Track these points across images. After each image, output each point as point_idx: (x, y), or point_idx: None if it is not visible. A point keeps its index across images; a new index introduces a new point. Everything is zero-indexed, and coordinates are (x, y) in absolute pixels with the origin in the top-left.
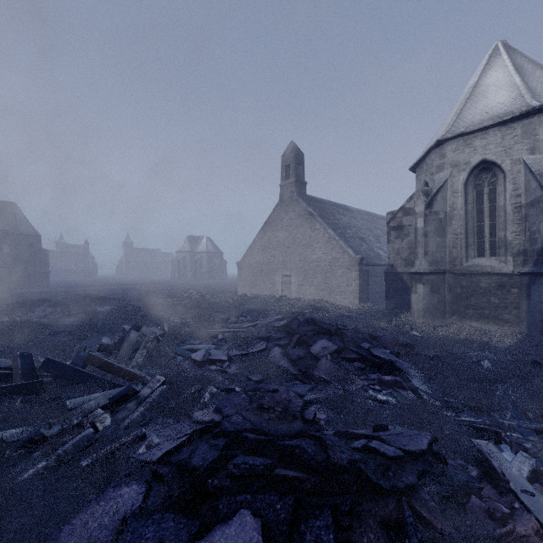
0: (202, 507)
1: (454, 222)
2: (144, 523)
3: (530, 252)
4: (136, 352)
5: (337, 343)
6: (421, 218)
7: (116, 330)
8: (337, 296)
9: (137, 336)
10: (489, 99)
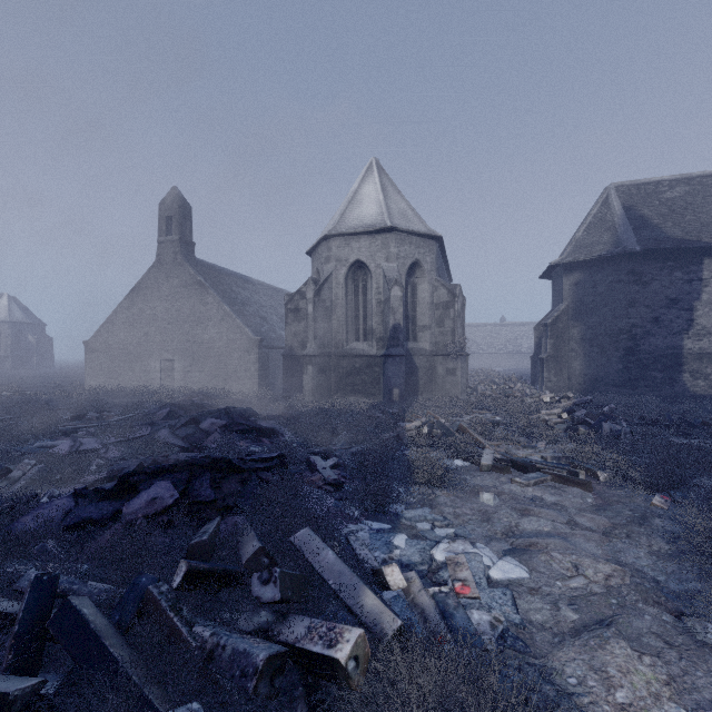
0: (124, 498)
1: (338, 310)
2: (85, 507)
3: (385, 339)
4: None
5: (227, 419)
6: (311, 304)
7: None
8: (234, 383)
9: None
10: (364, 209)
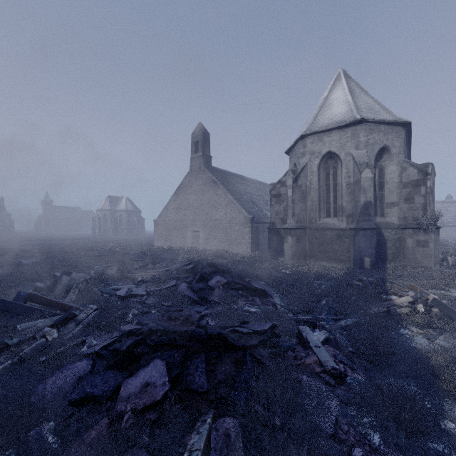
0: (130, 367)
1: (311, 193)
2: (94, 376)
3: (355, 214)
4: (68, 292)
5: (228, 278)
6: (290, 189)
7: (44, 278)
8: (235, 247)
9: (68, 280)
10: (334, 110)
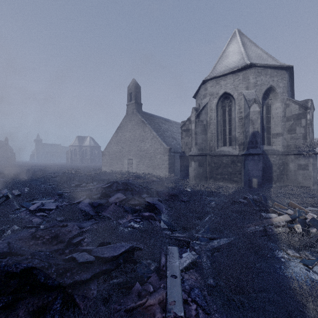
0: None
1: (211, 127)
2: None
3: (245, 143)
4: None
5: (129, 195)
6: (193, 124)
7: None
8: (157, 170)
9: None
10: (229, 59)
